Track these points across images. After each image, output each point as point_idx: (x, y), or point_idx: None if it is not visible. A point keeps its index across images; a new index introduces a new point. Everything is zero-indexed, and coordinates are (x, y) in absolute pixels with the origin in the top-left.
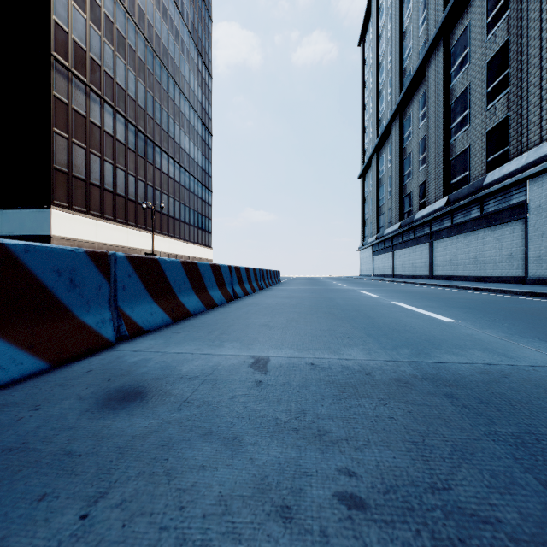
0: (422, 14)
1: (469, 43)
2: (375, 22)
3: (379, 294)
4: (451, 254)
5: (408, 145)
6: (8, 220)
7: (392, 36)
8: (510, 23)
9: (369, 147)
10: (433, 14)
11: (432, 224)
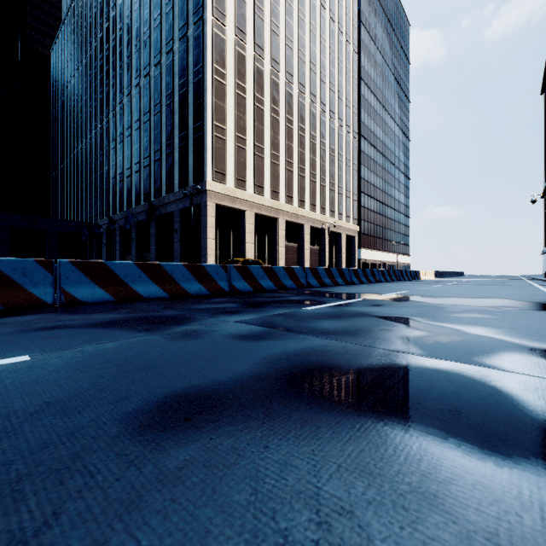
0: None
1: None
2: None
3: None
4: None
5: None
6: None
7: None
8: None
9: None
10: None
11: None
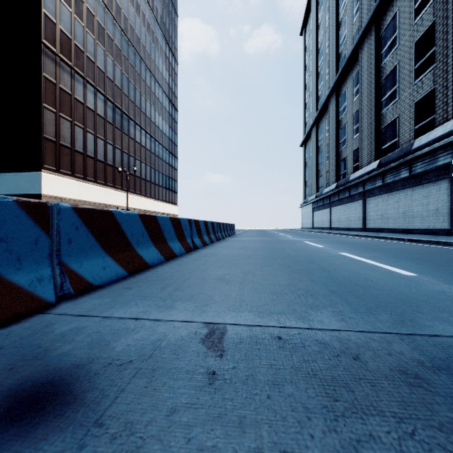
0: (356, 4)
1: (398, 27)
2: (315, 14)
3: (324, 245)
4: (382, 209)
5: (344, 117)
6: (6, 182)
7: (330, 25)
8: (436, 7)
9: (310, 120)
10: (366, 4)
11: (365, 184)
